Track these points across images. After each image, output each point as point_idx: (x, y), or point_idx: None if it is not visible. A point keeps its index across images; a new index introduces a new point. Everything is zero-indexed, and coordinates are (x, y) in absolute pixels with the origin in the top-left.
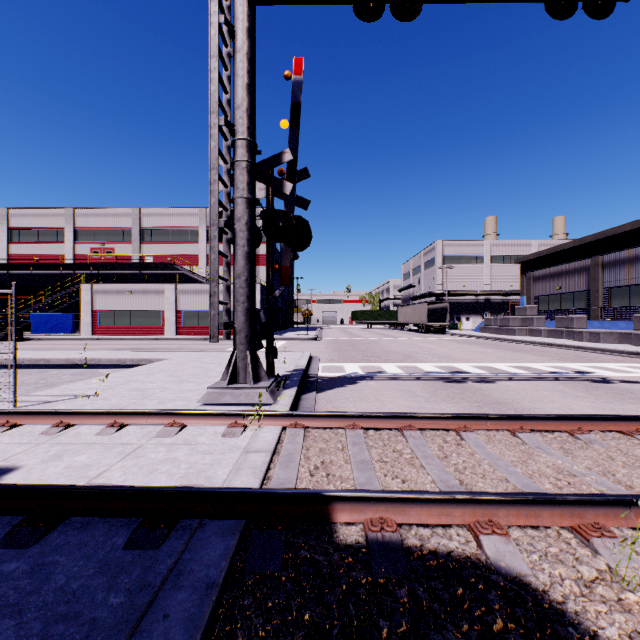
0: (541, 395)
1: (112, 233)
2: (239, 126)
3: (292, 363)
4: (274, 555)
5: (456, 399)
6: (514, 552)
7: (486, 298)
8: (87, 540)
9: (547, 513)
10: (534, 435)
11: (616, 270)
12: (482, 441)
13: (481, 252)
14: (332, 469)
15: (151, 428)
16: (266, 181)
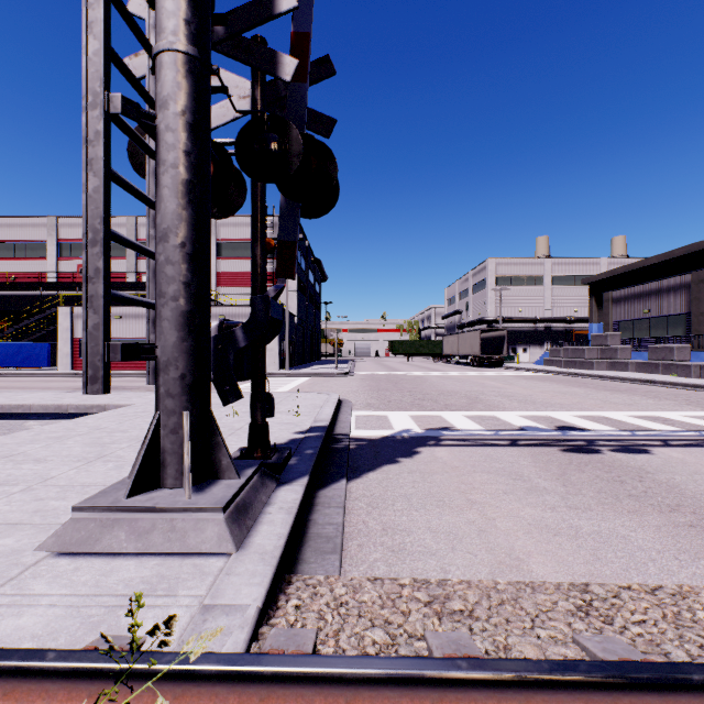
0: None
1: None
2: None
3: (310, 414)
4: None
5: (624, 500)
6: None
7: (546, 326)
8: None
9: None
10: None
11: None
12: None
13: (540, 272)
14: None
15: None
16: (242, 54)
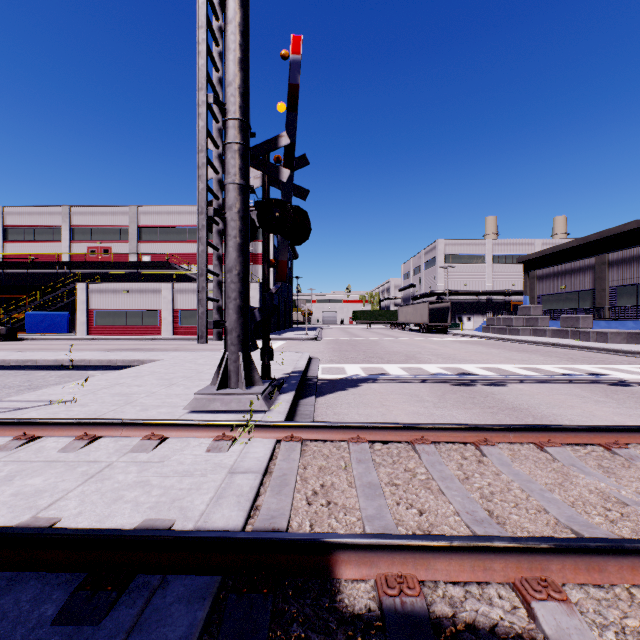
0: (558, 400)
1: (109, 232)
2: (230, 105)
3: (290, 364)
4: (256, 635)
5: (467, 404)
6: (582, 629)
7: (488, 298)
8: (7, 609)
9: (614, 566)
10: (565, 450)
11: (623, 268)
12: (507, 457)
13: (483, 251)
14: (334, 495)
15: (126, 441)
16: (261, 167)
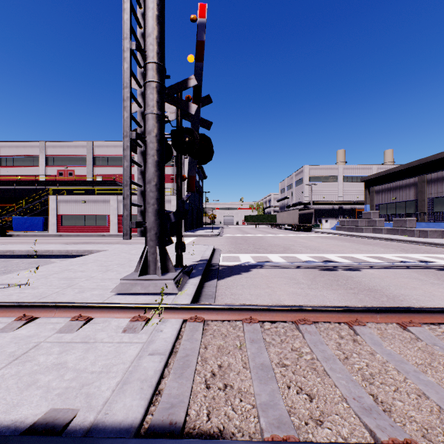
0: (403, 282)
1: (73, 159)
2: (149, 51)
3: (199, 254)
4: None
5: (333, 286)
6: None
7: (339, 206)
8: None
9: None
10: (425, 329)
11: (438, 185)
12: (377, 337)
13: (336, 173)
14: (230, 377)
15: (58, 321)
16: (174, 103)
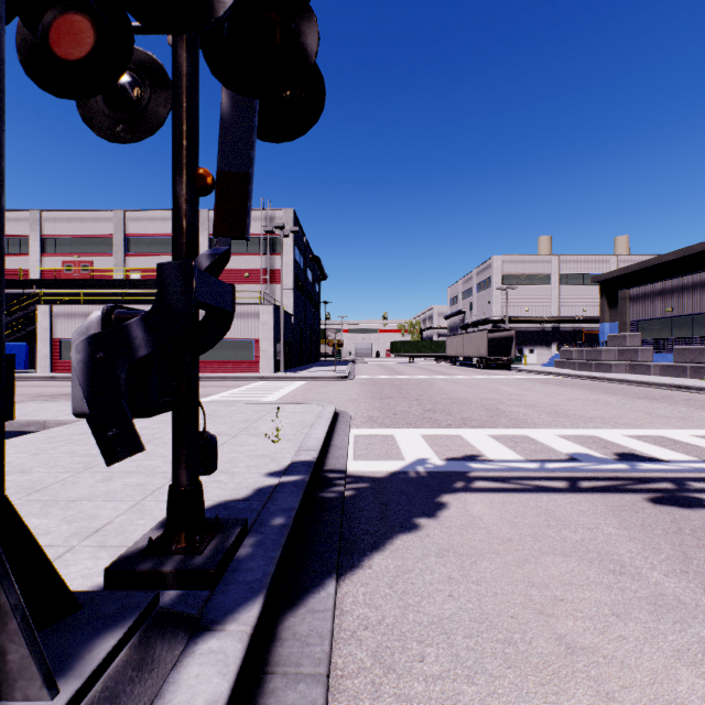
0: None
1: (89, 242)
2: None
3: (295, 438)
4: None
5: None
6: None
7: (554, 326)
8: None
9: None
10: None
11: None
12: None
13: (548, 270)
14: None
15: None
16: None
